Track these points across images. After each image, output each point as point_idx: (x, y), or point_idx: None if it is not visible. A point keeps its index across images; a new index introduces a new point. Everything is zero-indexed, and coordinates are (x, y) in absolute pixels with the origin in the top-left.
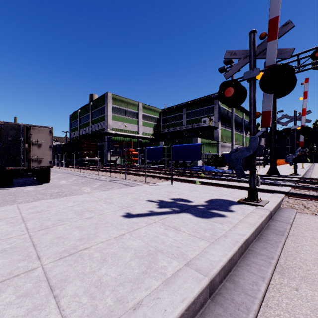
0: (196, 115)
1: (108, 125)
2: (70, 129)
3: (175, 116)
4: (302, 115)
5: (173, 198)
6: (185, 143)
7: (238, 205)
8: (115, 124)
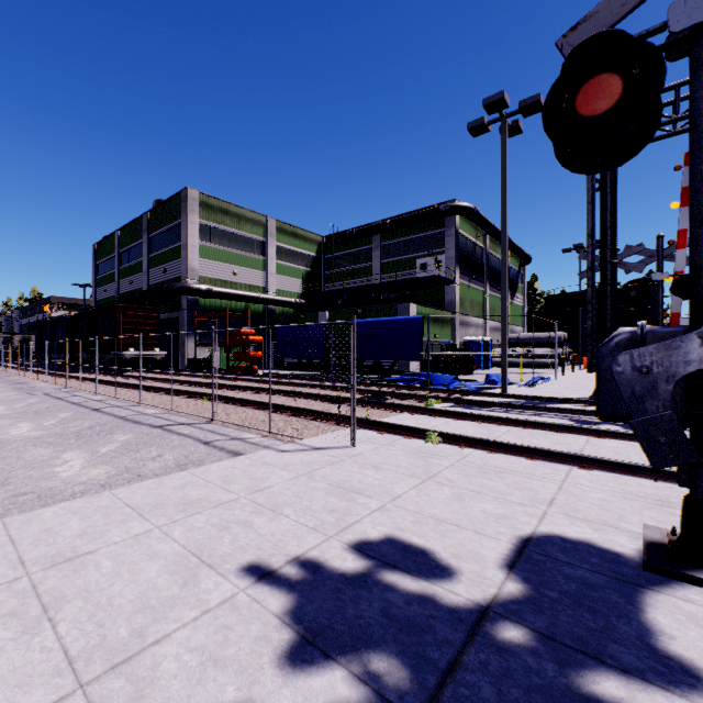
0: (404, 250)
1: (189, 269)
2: (95, 279)
3: (354, 252)
4: (679, 245)
5: (365, 545)
6: (378, 316)
7: (668, 596)
8: (206, 268)
